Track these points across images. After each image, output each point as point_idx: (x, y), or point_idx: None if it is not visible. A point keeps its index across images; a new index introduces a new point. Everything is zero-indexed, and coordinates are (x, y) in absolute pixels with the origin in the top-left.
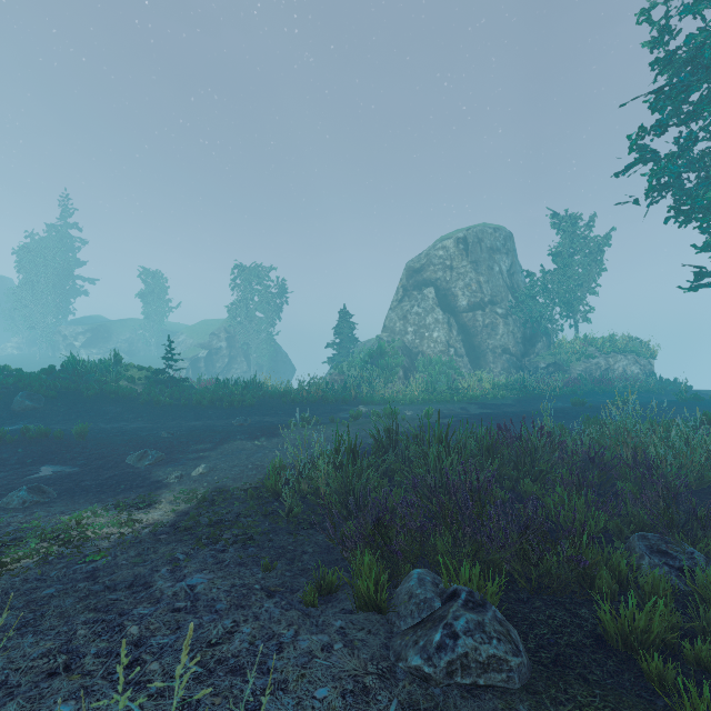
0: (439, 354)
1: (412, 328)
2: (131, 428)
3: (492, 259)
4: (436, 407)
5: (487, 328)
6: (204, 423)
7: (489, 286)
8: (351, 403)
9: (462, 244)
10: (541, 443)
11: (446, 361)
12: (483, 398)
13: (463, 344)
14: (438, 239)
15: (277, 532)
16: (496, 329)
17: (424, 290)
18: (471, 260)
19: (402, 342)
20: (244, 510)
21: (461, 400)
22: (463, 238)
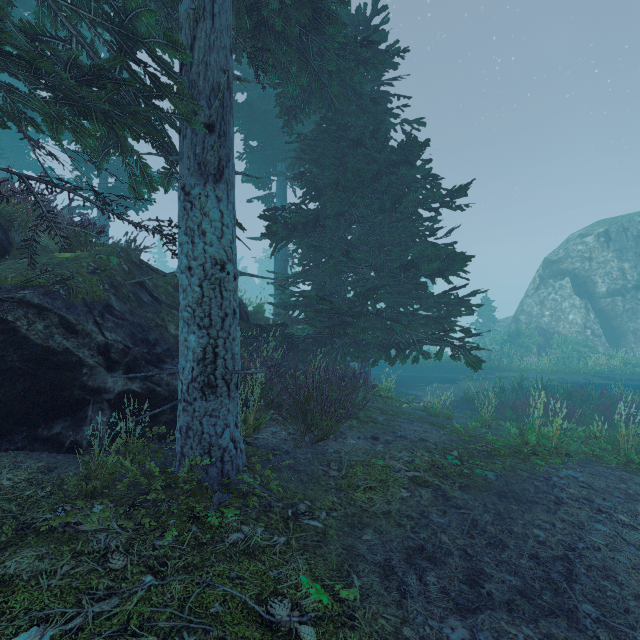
0: (575, 334)
1: (548, 311)
2: (379, 374)
3: (638, 247)
4: (561, 376)
5: (628, 311)
6: (412, 374)
7: (633, 272)
8: (495, 370)
9: (602, 237)
10: (596, 394)
11: (580, 340)
12: (612, 373)
13: (601, 326)
14: (576, 232)
15: (474, 410)
16: (639, 312)
17: (561, 280)
18: (612, 250)
19: (538, 324)
20: (459, 405)
21: (586, 373)
22: (604, 231)
